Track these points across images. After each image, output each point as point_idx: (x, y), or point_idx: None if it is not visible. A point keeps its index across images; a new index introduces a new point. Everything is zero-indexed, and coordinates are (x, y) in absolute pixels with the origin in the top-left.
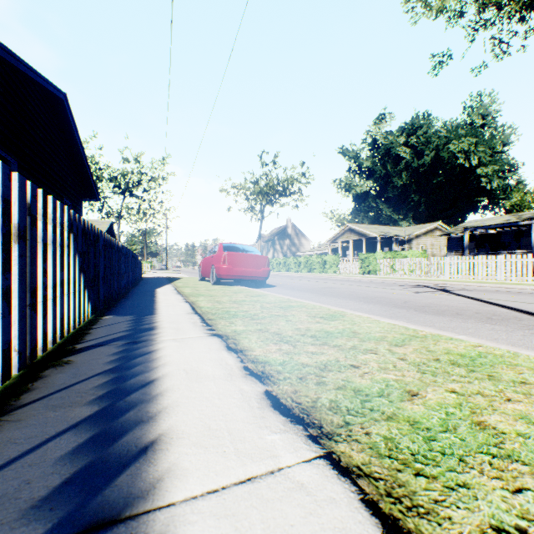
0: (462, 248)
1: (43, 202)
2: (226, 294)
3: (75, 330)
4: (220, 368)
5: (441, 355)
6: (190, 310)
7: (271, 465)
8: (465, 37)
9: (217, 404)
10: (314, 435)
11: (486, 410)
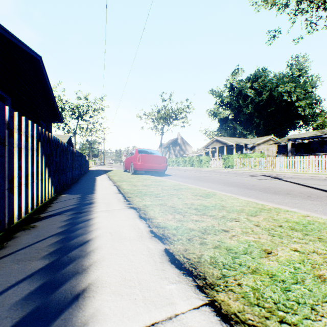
0: (286, 151)
1: (18, 120)
2: (140, 180)
3: (42, 204)
4: (134, 231)
5: (283, 222)
6: (117, 191)
7: (169, 312)
8: (288, 20)
9: (131, 259)
10: (201, 286)
11: (322, 266)
